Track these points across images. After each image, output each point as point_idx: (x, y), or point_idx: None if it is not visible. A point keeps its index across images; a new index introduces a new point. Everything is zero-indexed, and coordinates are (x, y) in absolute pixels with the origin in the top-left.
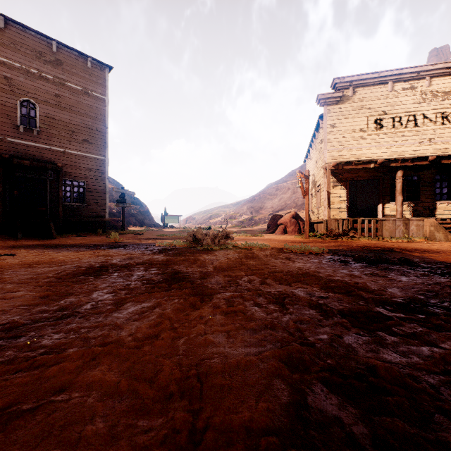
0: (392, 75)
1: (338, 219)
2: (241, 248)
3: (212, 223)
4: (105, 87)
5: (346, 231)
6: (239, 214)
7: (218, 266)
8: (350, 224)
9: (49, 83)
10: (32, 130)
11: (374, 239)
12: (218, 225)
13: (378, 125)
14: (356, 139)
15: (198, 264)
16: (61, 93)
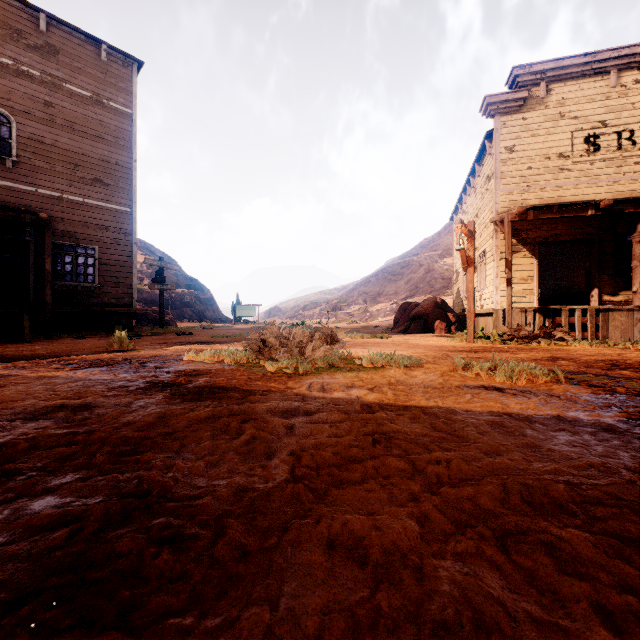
0: (618, 58)
1: (526, 308)
2: (362, 368)
3: (307, 317)
4: (131, 94)
5: (548, 330)
6: (347, 303)
7: (306, 447)
8: (548, 317)
9: (34, 83)
10: (4, 160)
11: (601, 344)
12: (316, 320)
13: (592, 145)
14: (551, 172)
15: (244, 440)
16: (55, 100)
